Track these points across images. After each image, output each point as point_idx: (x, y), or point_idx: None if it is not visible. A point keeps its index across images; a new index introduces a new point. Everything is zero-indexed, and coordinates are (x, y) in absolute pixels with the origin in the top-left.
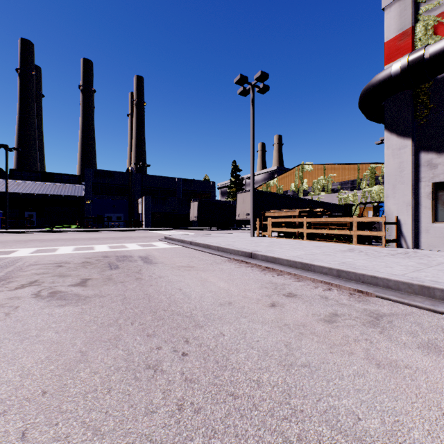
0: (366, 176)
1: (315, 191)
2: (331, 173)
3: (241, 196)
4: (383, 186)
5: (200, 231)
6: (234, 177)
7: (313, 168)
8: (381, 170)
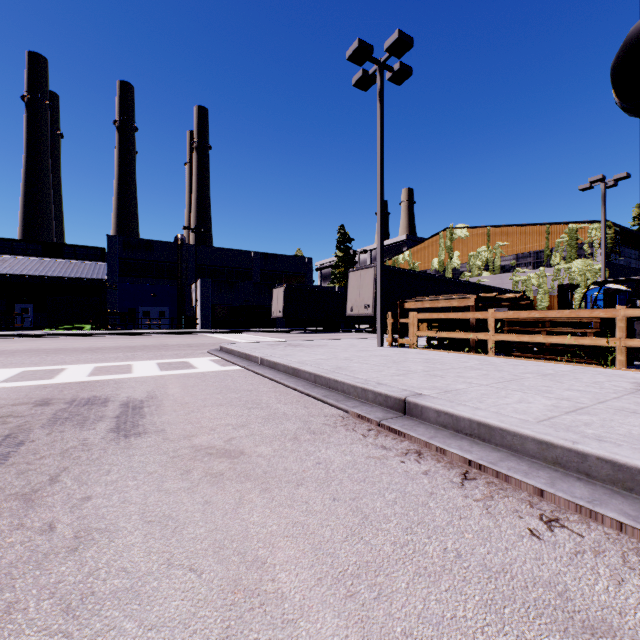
0: (561, 244)
1: (472, 271)
2: (501, 241)
3: (356, 276)
4: (591, 260)
5: (287, 334)
6: (342, 251)
7: (470, 233)
8: (587, 233)
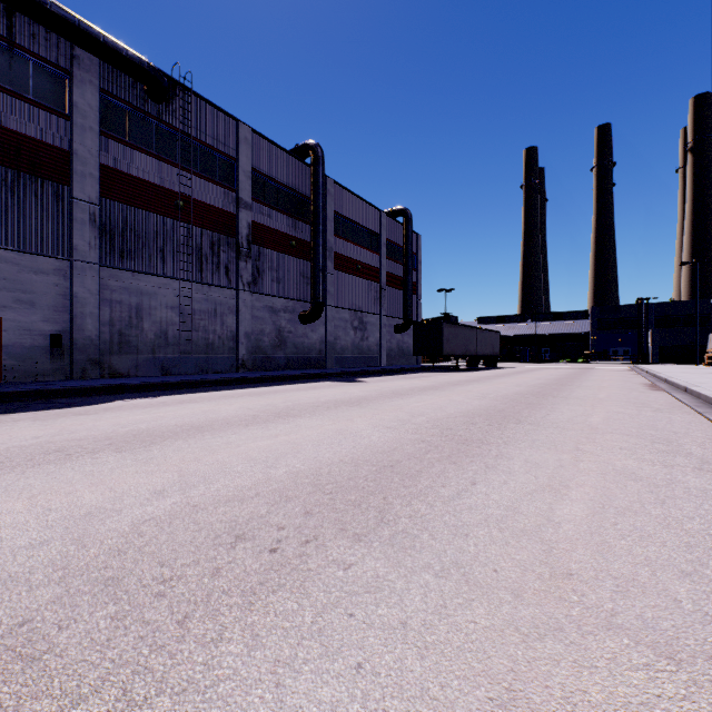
0: None
1: None
2: None
3: None
4: None
5: None
6: None
7: None
8: None
